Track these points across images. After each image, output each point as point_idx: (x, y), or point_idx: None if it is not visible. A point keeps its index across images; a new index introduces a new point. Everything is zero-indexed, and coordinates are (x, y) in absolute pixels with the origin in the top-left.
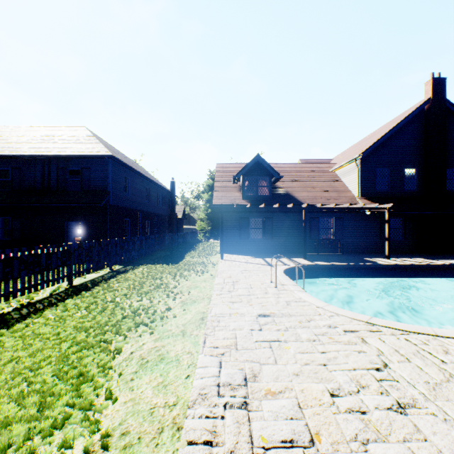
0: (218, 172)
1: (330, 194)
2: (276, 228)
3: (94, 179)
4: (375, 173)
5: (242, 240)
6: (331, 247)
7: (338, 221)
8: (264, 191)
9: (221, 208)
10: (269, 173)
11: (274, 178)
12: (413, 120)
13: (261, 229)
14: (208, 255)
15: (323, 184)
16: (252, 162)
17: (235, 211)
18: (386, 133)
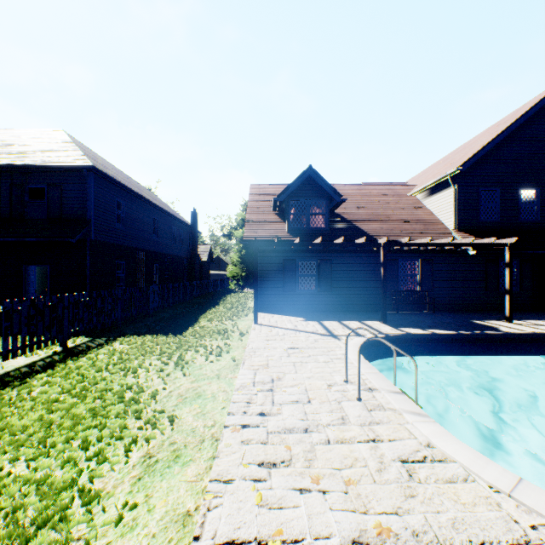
0: (252, 195)
1: (412, 225)
2: (336, 274)
3: (67, 202)
4: (479, 195)
5: (287, 292)
6: (417, 302)
7: (426, 265)
8: (317, 223)
9: (255, 245)
10: (327, 194)
11: (334, 202)
12: (533, 120)
13: (314, 276)
14: (235, 316)
15: (402, 212)
16: (302, 177)
17: (276, 249)
18: (497, 137)
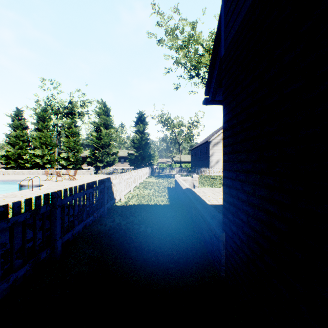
0: None
1: None
2: None
3: None
4: None
5: None
6: None
7: None
8: None
9: None
10: None
11: None
12: None
13: None
14: None
15: None
16: None
17: None
18: None
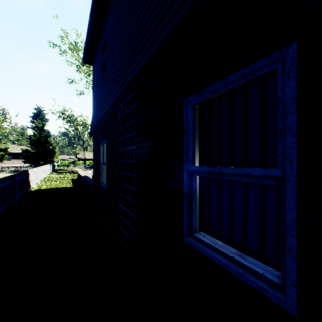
0: None
1: None
2: None
3: None
4: None
5: None
6: None
7: None
8: None
9: None
10: None
11: None
12: None
13: None
14: None
15: None
16: None
17: None
18: None
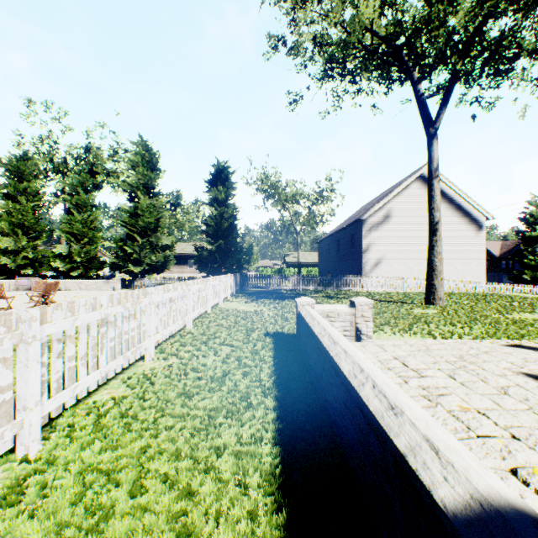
0: None
1: None
2: None
3: None
4: None
5: None
6: None
7: None
8: None
9: None
10: None
11: None
12: None
13: None
14: None
15: None
16: None
17: None
18: None
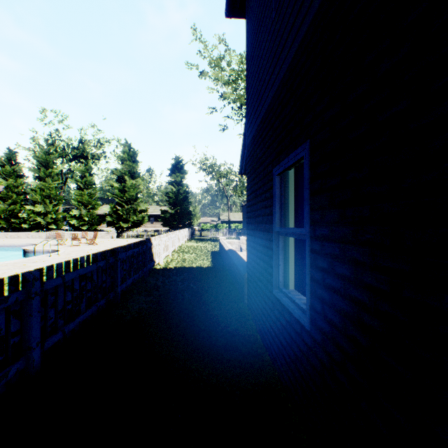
0: None
1: None
2: None
3: None
4: None
5: None
6: None
7: None
8: None
9: None
10: None
11: None
12: None
13: None
14: None
15: None
16: None
17: None
18: None
